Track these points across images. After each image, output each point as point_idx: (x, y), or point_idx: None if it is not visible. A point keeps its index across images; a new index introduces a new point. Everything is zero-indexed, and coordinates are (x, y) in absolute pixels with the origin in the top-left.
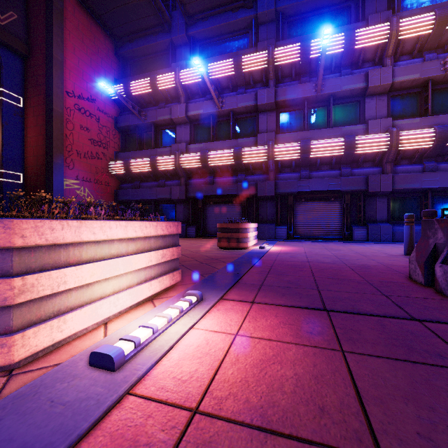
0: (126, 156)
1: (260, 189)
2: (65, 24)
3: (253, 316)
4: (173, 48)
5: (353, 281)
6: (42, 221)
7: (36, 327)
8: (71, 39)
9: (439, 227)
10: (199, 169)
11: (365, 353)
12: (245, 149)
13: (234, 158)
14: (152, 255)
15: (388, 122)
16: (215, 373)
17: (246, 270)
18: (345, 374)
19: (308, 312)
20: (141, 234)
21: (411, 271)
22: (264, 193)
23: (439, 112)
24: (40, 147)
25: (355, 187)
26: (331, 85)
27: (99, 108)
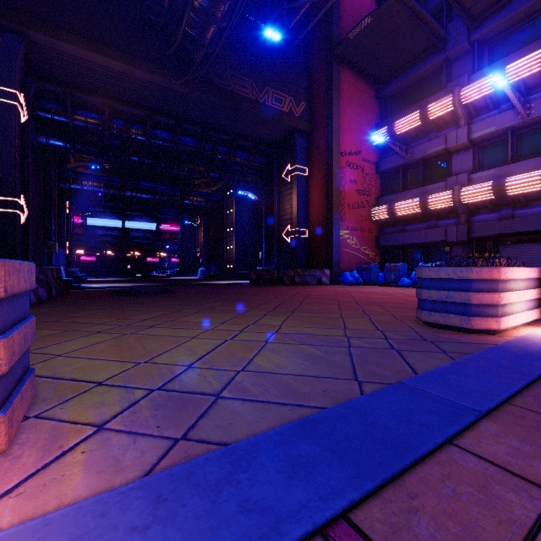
0: (388, 200)
1: None
2: (339, 93)
3: None
4: (447, 65)
5: None
6: (504, 268)
7: (504, 317)
8: (343, 104)
9: None
10: (488, 201)
11: None
12: None
13: None
14: (532, 291)
15: None
16: None
17: None
18: None
19: None
20: (528, 276)
21: None
22: None
23: None
24: (320, 206)
25: None
26: None
27: (363, 159)
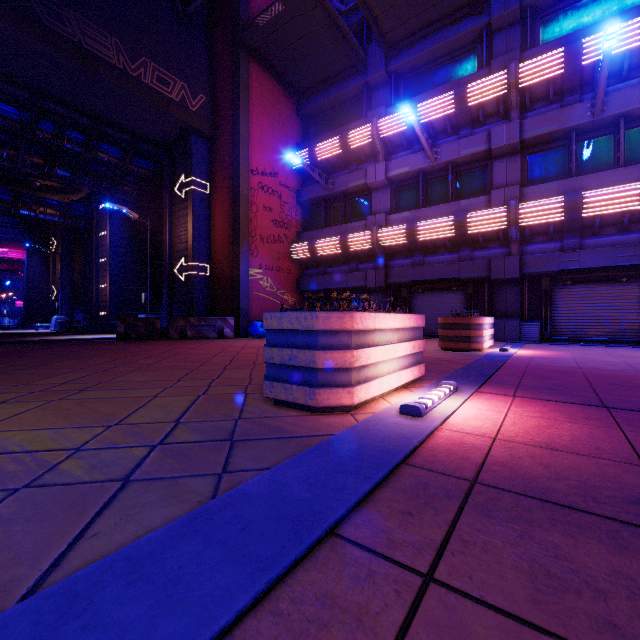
0: (309, 236)
1: (494, 269)
2: (250, 94)
3: (519, 404)
4: (367, 92)
5: None
6: (362, 313)
7: (360, 386)
8: (255, 109)
9: None
10: (403, 246)
11: None
12: (472, 214)
13: (456, 228)
14: (407, 345)
15: None
16: (499, 427)
17: (492, 371)
18: (621, 439)
19: (582, 407)
20: (401, 326)
21: None
22: (502, 275)
23: None
24: (226, 235)
25: None
26: (621, 100)
27: (280, 183)
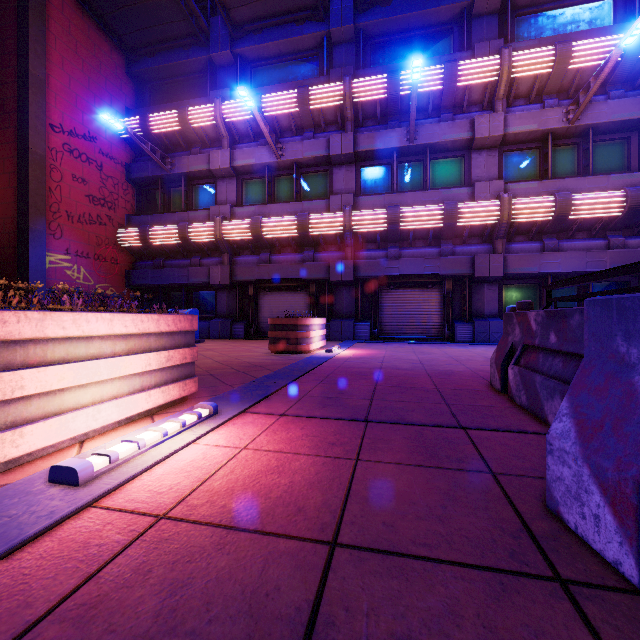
0: (143, 221)
1: (333, 271)
2: (48, 25)
3: (274, 429)
4: (212, 69)
5: (421, 390)
6: None
7: None
8: (58, 48)
9: (517, 322)
10: (249, 242)
11: (380, 460)
12: (313, 216)
13: (298, 228)
14: (152, 357)
15: (499, 185)
16: (200, 484)
17: (292, 379)
18: (345, 480)
19: (343, 423)
20: (135, 330)
21: (491, 377)
22: (340, 277)
23: (562, 175)
24: (8, 205)
25: (459, 270)
26: (427, 133)
27: (101, 151)
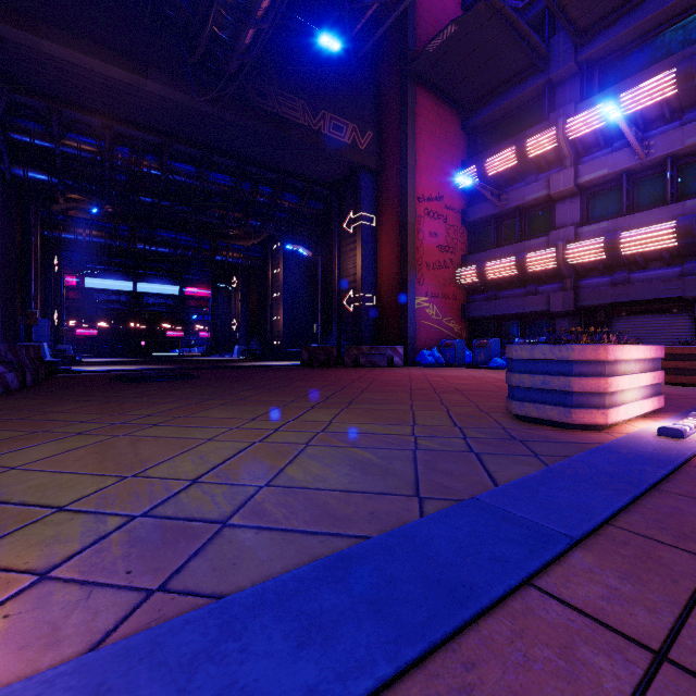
0: (477, 259)
1: None
2: (416, 122)
3: None
4: (549, 90)
5: None
6: (613, 346)
7: (612, 409)
8: (421, 136)
9: None
10: (599, 262)
11: None
12: None
13: (678, 236)
14: (648, 375)
15: None
16: None
17: None
18: None
19: None
20: (643, 357)
21: None
22: None
23: None
24: (392, 265)
25: None
26: None
27: (446, 206)
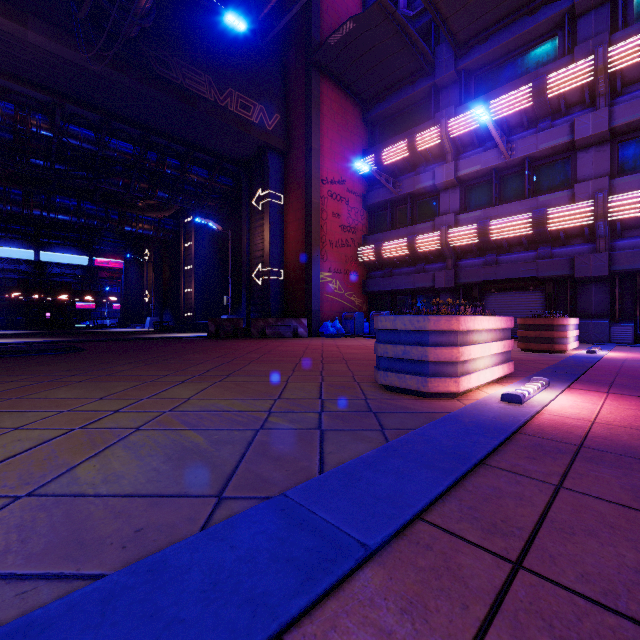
0: (376, 239)
1: (579, 267)
2: (320, 109)
3: (614, 399)
4: (435, 93)
5: None
6: (465, 317)
7: (464, 377)
8: (325, 122)
9: None
10: (474, 245)
11: None
12: (552, 210)
13: (533, 226)
14: (499, 344)
15: None
16: (597, 414)
17: (581, 371)
18: None
19: None
20: (494, 327)
21: None
22: (588, 273)
23: None
24: (298, 242)
25: None
26: None
27: (348, 189)
